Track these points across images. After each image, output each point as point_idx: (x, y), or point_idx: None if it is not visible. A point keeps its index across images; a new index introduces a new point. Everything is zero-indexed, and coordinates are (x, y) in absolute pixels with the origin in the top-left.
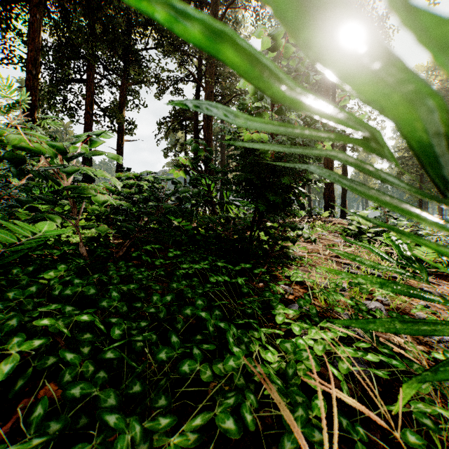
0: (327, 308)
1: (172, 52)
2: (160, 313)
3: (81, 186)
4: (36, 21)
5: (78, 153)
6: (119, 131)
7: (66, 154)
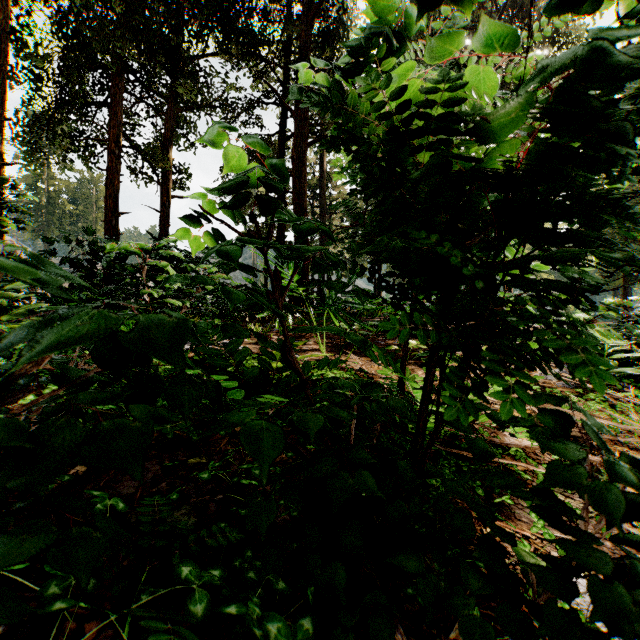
0: None
1: (243, 58)
2: None
3: None
4: None
5: None
6: (164, 182)
7: None
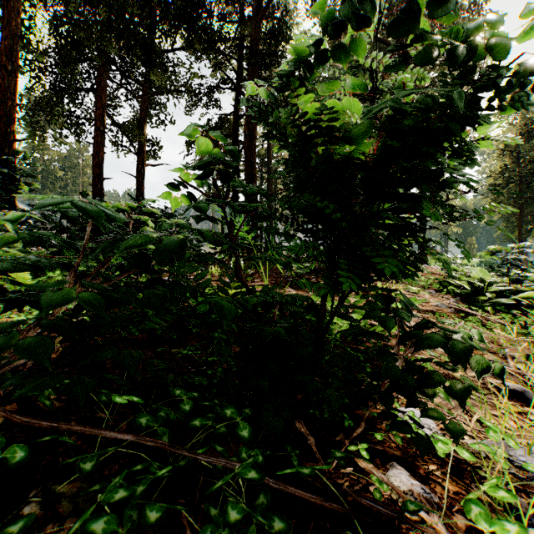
0: None
1: (205, 52)
2: None
3: None
4: None
5: None
6: (139, 153)
7: None
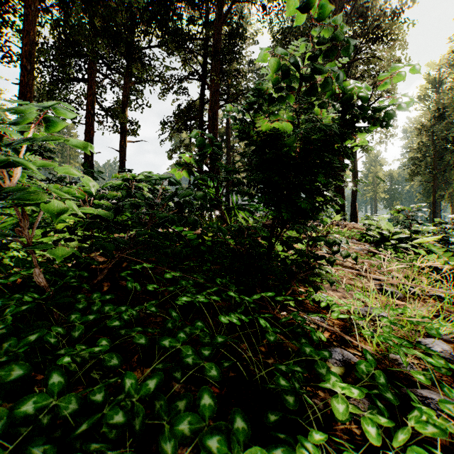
0: (383, 358)
1: (176, 49)
2: (134, 419)
3: (28, 188)
4: (32, 13)
5: (24, 139)
6: (122, 132)
7: (2, 139)
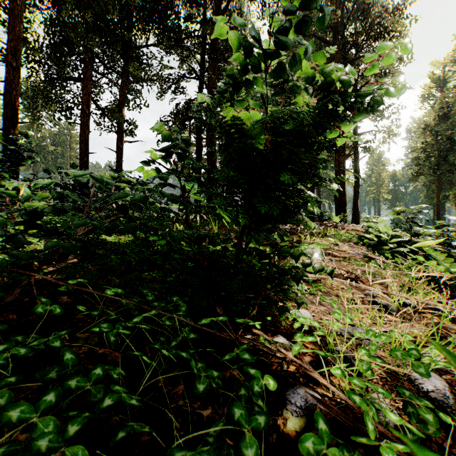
0: (356, 406)
1: (173, 47)
2: None
3: None
4: (18, 8)
5: None
6: (118, 132)
7: None
